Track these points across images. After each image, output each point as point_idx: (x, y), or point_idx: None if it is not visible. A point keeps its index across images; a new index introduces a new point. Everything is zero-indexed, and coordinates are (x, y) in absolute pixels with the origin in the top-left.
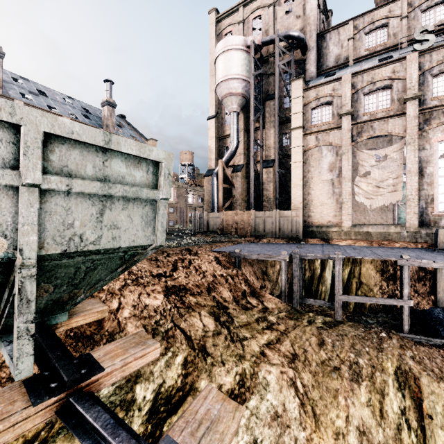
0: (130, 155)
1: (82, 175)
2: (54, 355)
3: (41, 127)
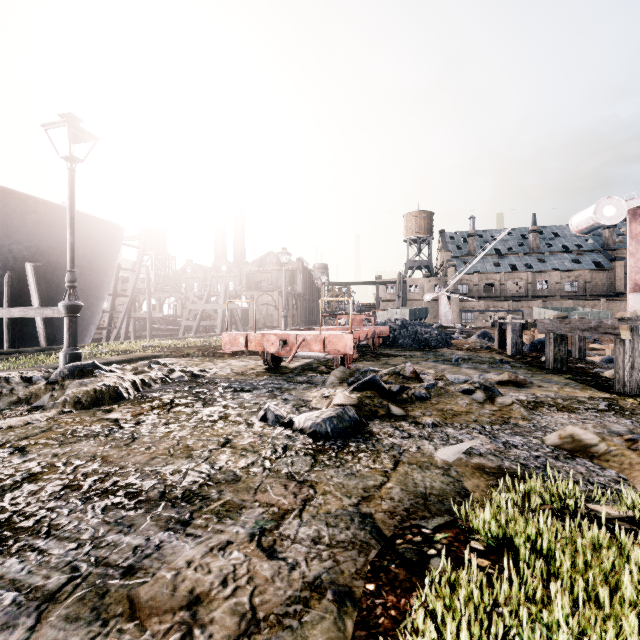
0: (603, 313)
1: (595, 317)
2: (591, 338)
3: (591, 313)
